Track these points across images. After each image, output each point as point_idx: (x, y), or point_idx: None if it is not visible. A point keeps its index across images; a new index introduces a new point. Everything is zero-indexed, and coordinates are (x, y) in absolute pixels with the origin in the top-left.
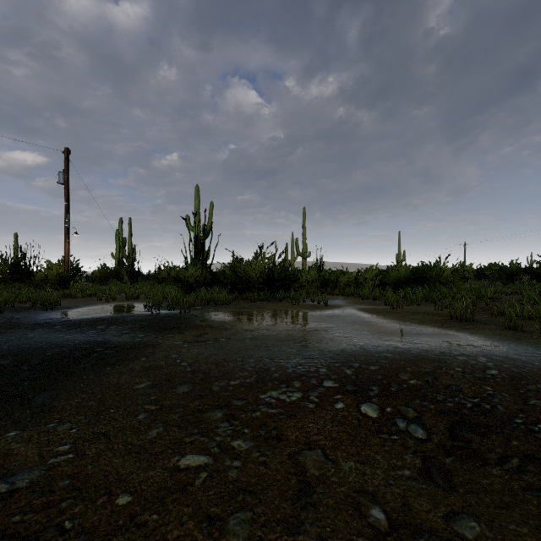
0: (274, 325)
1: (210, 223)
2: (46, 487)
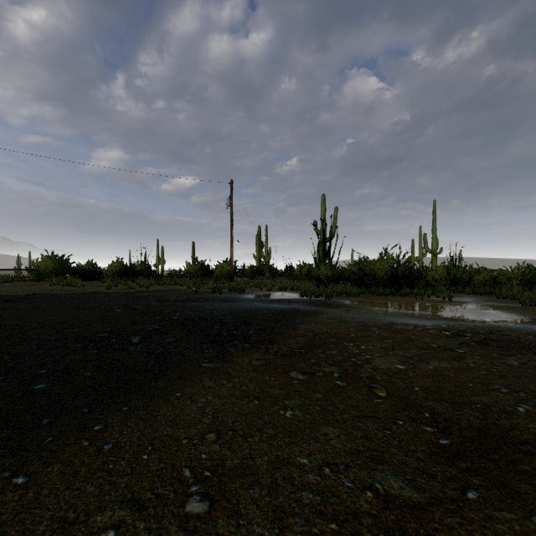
0: (398, 309)
1: (335, 226)
2: (328, 333)
